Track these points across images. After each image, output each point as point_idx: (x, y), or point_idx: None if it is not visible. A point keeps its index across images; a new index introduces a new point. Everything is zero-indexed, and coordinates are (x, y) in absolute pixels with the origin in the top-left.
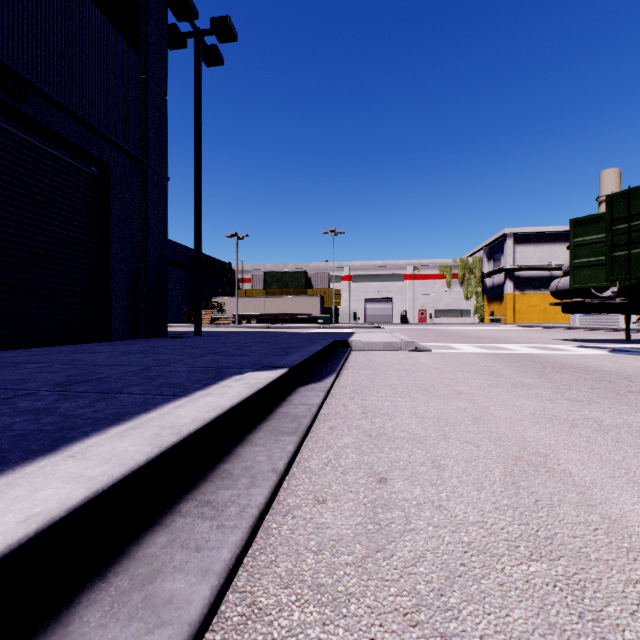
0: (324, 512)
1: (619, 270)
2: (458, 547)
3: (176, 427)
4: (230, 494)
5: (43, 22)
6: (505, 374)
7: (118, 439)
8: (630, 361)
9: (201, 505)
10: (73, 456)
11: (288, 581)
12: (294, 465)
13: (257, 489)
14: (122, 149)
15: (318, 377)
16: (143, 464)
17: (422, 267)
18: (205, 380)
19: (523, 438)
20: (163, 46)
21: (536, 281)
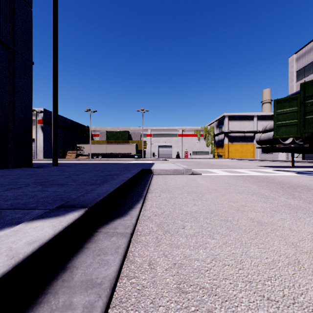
0: None
1: (309, 126)
2: None
3: None
4: None
5: None
6: (267, 194)
7: None
8: None
9: None
10: None
11: None
12: None
13: None
14: None
15: (125, 207)
16: None
17: (186, 130)
18: None
19: None
20: None
21: (238, 138)
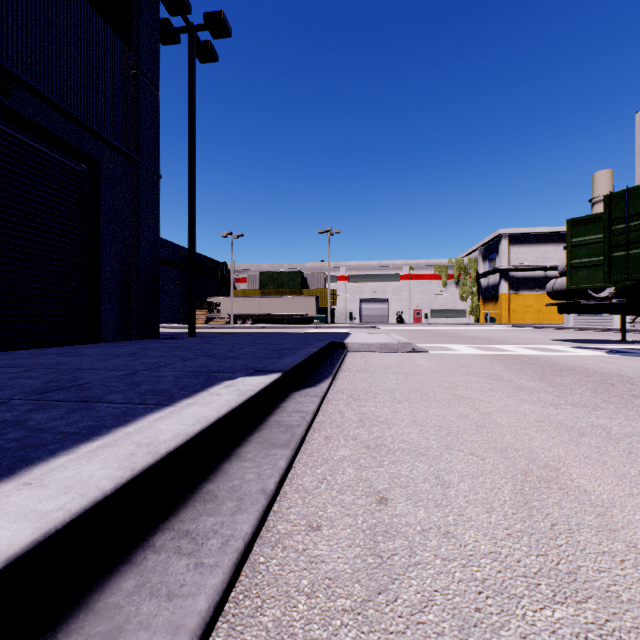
0: (318, 541)
1: (617, 271)
2: (471, 586)
3: (154, 444)
4: (212, 522)
5: (29, 13)
6: (505, 377)
7: (86, 460)
8: (629, 363)
9: (178, 537)
10: (29, 484)
11: (275, 635)
12: (286, 483)
13: (243, 515)
14: (112, 145)
15: (313, 381)
16: (110, 493)
17: (418, 267)
18: (193, 386)
19: (530, 449)
20: (155, 41)
21: (531, 281)
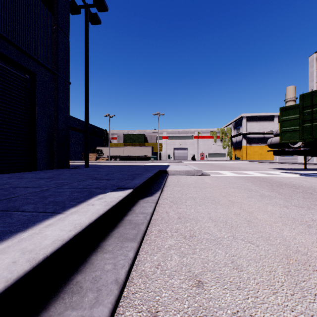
0: None
1: (306, 133)
2: None
3: (35, 251)
4: None
5: None
6: (253, 189)
7: None
8: (313, 180)
9: None
10: None
11: None
12: (133, 268)
13: (99, 308)
14: (43, 65)
15: (151, 192)
16: None
17: (202, 132)
18: (79, 198)
19: (283, 237)
20: (67, 11)
21: (257, 139)
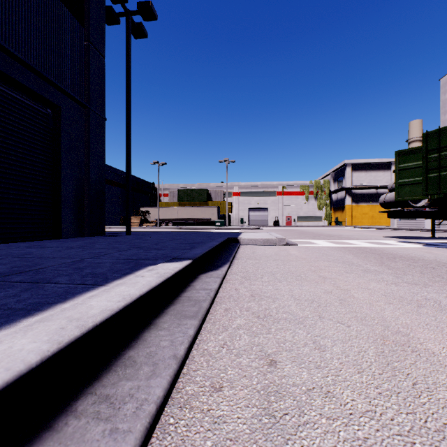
0: (220, 402)
1: (432, 187)
2: (355, 446)
3: (83, 319)
4: (130, 386)
5: None
6: (355, 262)
7: (21, 334)
8: (441, 252)
9: (99, 401)
10: None
11: None
12: (194, 348)
13: (157, 379)
14: (70, 96)
15: (216, 266)
16: (35, 366)
17: (288, 186)
18: (124, 270)
19: (383, 318)
20: (102, 21)
21: (366, 196)
